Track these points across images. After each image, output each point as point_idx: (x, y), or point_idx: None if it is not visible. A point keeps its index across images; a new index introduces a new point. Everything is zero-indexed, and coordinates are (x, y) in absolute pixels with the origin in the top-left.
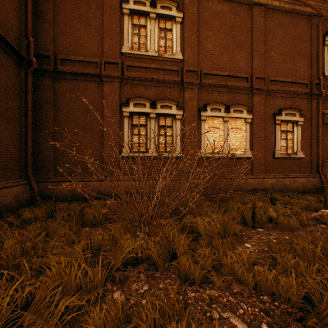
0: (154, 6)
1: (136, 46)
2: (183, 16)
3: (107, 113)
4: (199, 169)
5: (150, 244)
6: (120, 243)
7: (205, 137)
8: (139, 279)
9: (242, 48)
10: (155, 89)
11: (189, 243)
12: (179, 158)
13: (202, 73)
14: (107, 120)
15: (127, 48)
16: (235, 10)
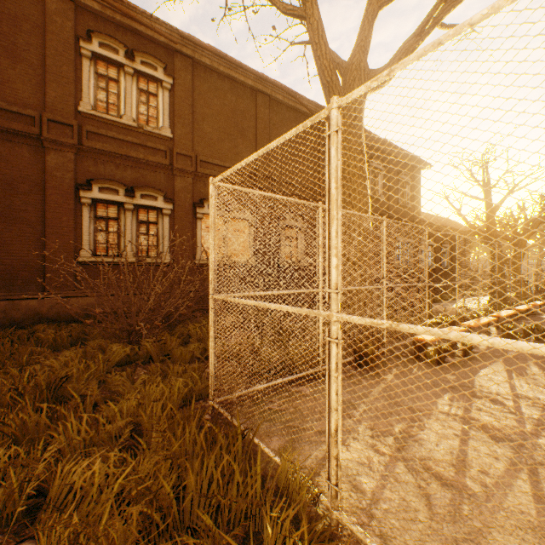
0: (131, 58)
1: (102, 105)
2: (174, 82)
3: (54, 196)
4: (190, 277)
5: (146, 343)
6: (110, 350)
7: (202, 240)
8: (137, 369)
9: (246, 138)
10: (133, 171)
11: (181, 346)
12: (168, 265)
13: (198, 160)
14: (53, 206)
15: (89, 107)
16: (238, 91)
